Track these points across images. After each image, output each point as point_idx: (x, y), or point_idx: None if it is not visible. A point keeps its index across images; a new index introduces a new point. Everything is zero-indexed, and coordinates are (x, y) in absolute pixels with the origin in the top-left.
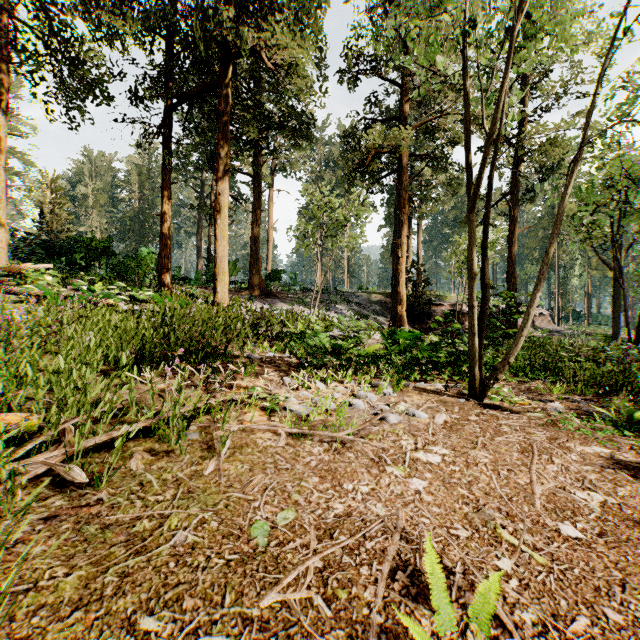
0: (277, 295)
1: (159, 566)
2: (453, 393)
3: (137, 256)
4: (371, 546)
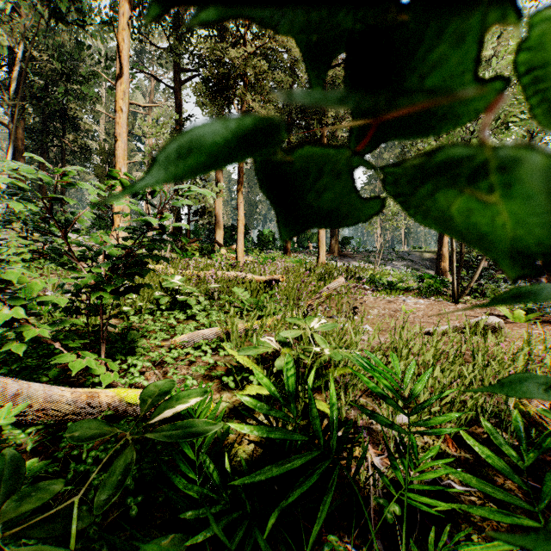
0: (348, 256)
1: (355, 305)
2: (447, 301)
3: (264, 235)
4: (393, 308)
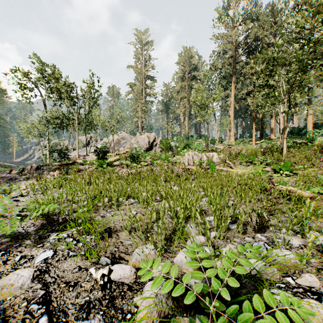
0: None
1: None
2: None
3: (321, 127)
4: None
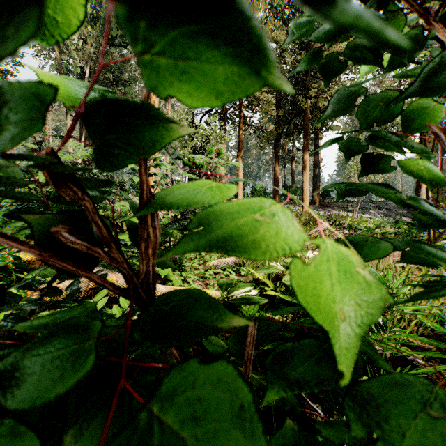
0: (328, 206)
1: None
2: None
3: (256, 190)
4: None
